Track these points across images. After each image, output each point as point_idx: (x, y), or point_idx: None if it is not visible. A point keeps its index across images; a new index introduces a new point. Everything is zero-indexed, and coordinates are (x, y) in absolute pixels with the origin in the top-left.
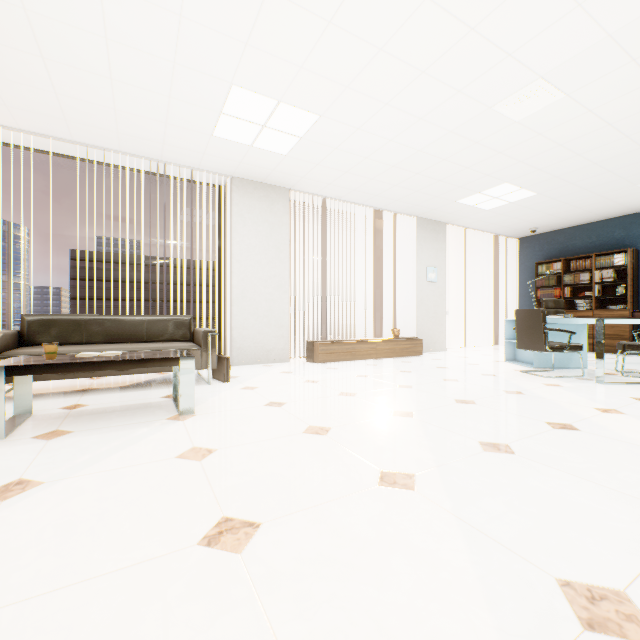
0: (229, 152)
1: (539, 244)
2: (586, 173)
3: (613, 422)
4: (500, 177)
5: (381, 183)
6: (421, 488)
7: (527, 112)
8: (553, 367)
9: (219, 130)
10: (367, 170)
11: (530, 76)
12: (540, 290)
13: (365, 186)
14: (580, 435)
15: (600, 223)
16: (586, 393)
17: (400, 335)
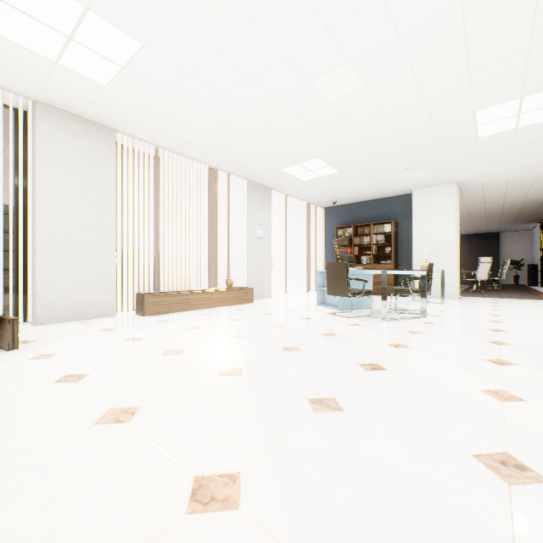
0: (25, 64)
1: (338, 213)
2: (371, 159)
3: (405, 357)
4: (314, 152)
5: (215, 140)
6: (248, 501)
7: (337, 94)
8: (352, 308)
9: (2, 26)
10: (200, 123)
11: (342, 58)
12: (339, 248)
13: (199, 141)
14: (388, 375)
15: (376, 201)
16: (379, 330)
17: (233, 285)
